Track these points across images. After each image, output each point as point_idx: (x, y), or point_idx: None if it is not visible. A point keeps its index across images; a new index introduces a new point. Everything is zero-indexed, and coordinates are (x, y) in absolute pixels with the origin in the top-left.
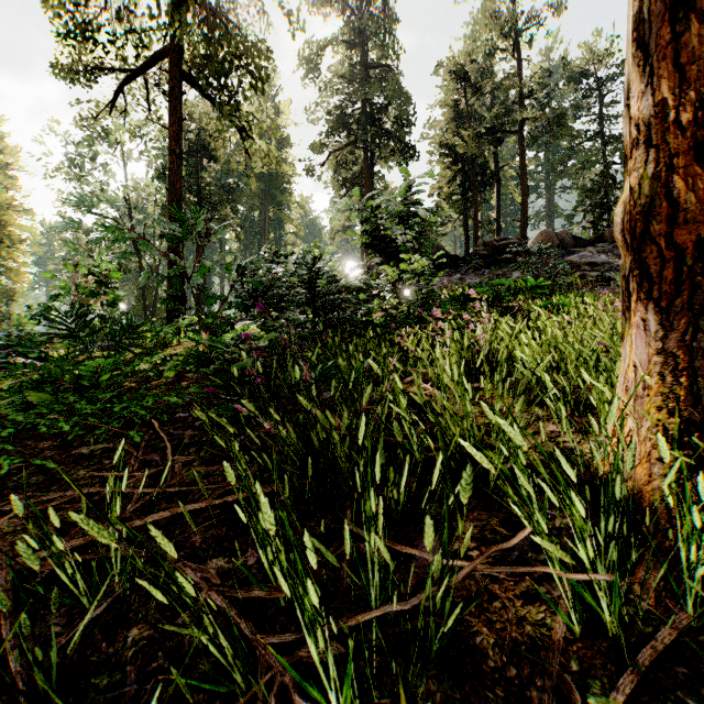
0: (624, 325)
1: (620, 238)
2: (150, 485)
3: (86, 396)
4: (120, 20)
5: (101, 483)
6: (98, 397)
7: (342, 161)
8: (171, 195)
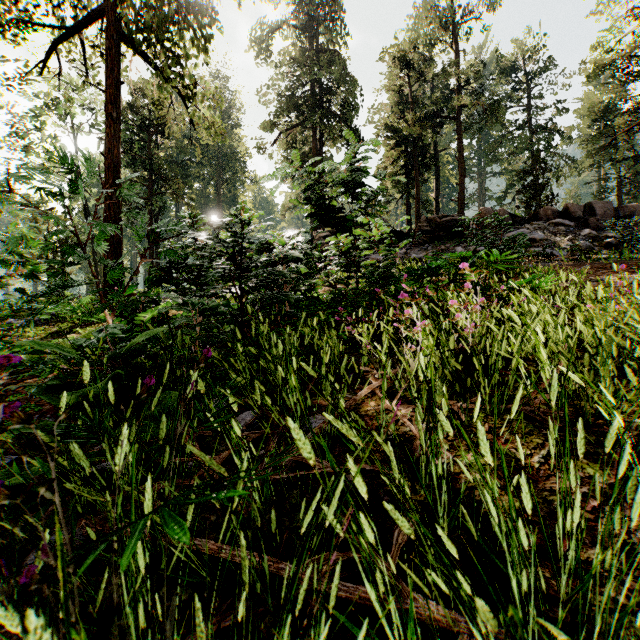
0: None
1: None
2: None
3: None
4: None
5: None
6: None
7: (292, 140)
8: (107, 161)
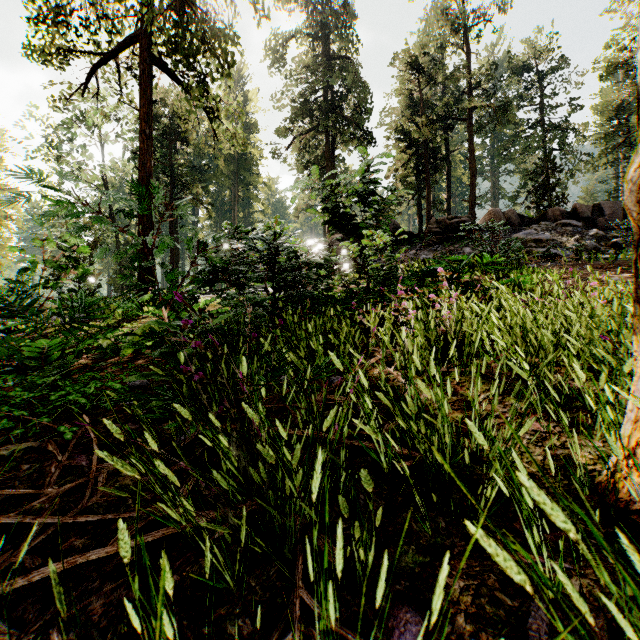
0: (637, 315)
1: (636, 209)
2: (61, 508)
3: (28, 379)
4: (93, 6)
5: (3, 504)
6: (37, 382)
7: (306, 144)
8: (141, 173)
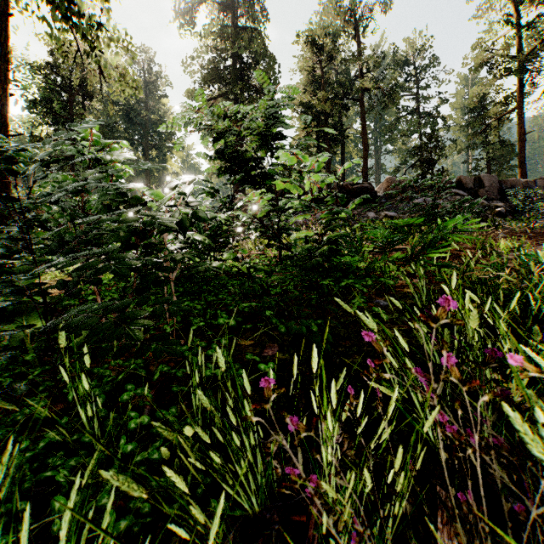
0: None
1: None
2: None
3: None
4: None
5: None
6: None
7: None
8: None
